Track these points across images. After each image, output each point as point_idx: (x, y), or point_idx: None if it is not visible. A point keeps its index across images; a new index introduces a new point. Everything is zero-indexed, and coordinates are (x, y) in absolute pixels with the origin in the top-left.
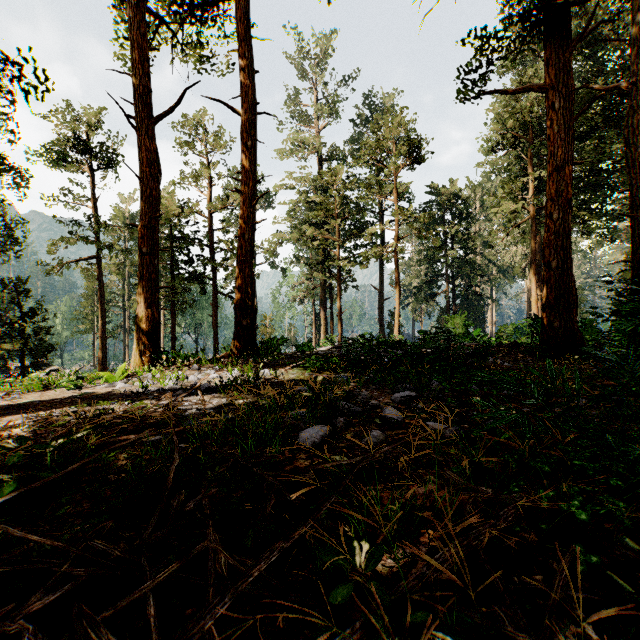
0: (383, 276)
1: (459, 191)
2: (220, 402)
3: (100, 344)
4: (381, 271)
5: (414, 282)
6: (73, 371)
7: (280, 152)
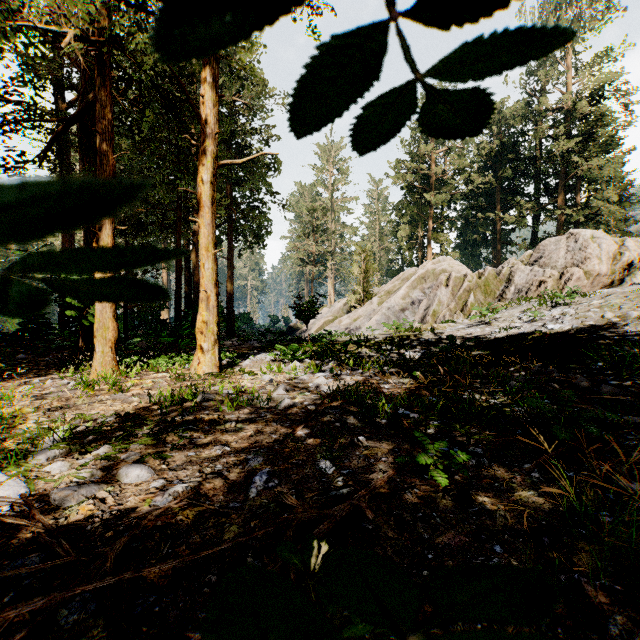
0: None
1: None
2: None
3: None
4: None
5: None
6: None
7: None
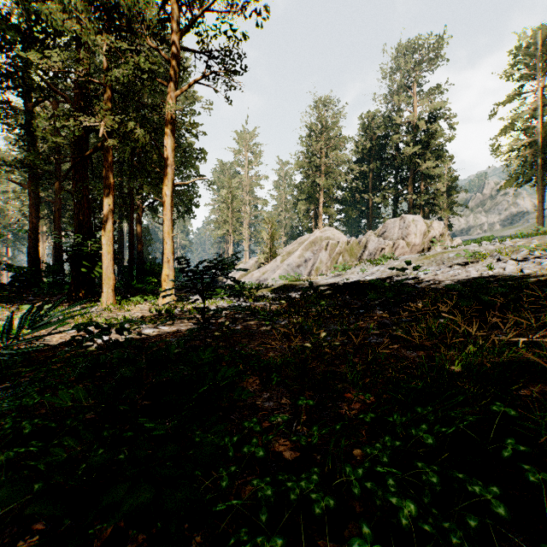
0: None
1: None
2: None
3: None
4: None
5: None
6: None
7: None
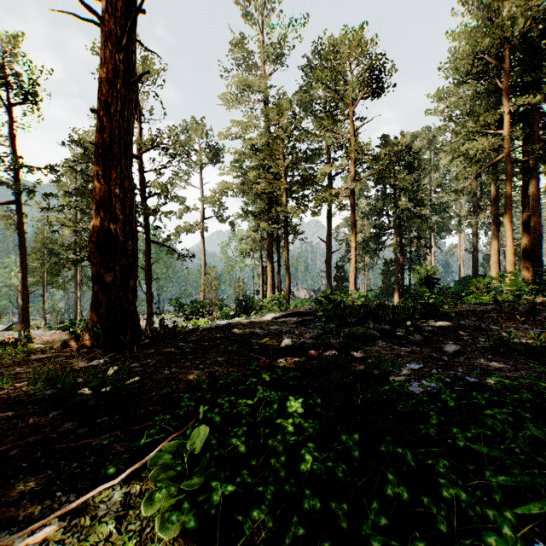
0: (330, 228)
1: (408, 142)
2: None
3: (21, 299)
4: (328, 223)
5: (358, 236)
6: (5, 327)
7: (225, 98)
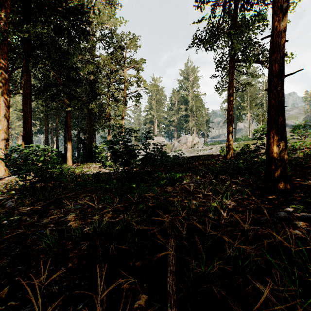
0: None
1: None
2: None
3: None
4: None
5: None
6: None
7: None
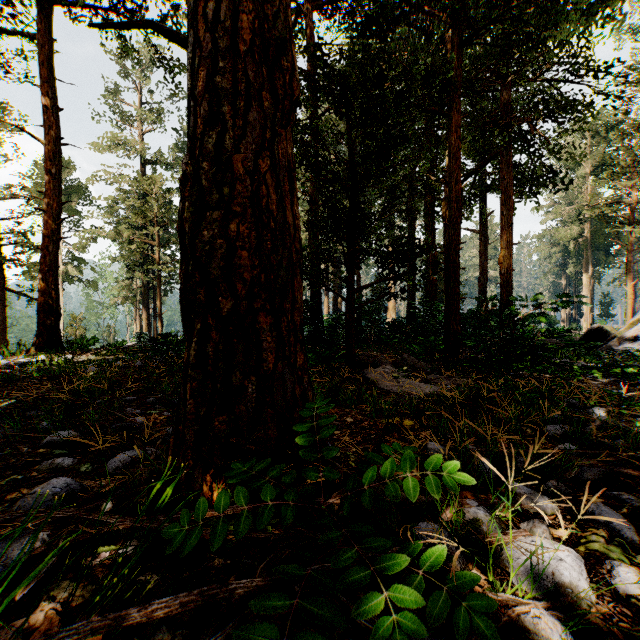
0: None
1: None
2: (34, 369)
3: None
4: None
5: None
6: None
7: (93, 144)
